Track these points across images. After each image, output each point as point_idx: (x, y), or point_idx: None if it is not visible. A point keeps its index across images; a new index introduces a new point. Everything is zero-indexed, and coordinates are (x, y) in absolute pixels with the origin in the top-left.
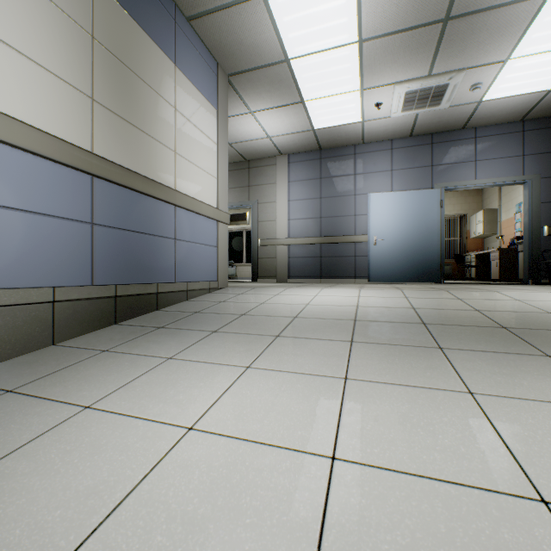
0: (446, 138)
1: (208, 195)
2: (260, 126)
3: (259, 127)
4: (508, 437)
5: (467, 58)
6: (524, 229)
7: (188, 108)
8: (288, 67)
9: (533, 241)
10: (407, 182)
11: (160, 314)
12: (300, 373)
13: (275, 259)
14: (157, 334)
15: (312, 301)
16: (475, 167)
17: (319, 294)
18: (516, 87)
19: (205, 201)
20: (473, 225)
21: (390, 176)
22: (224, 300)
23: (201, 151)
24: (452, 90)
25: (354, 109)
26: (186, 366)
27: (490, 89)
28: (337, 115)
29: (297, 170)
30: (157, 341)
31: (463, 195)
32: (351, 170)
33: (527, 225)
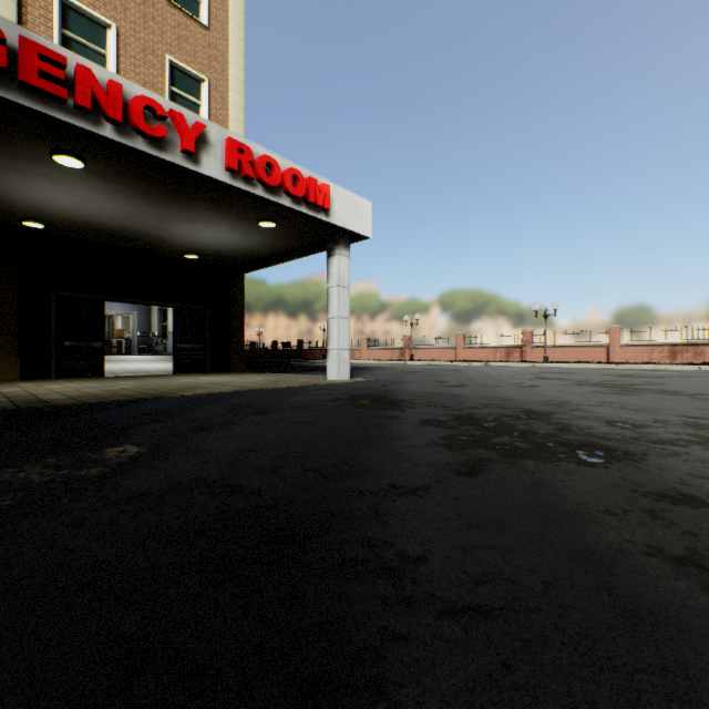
0: None
1: None
2: None
3: None
4: None
5: None
6: (133, 333)
7: None
8: None
9: (135, 338)
10: None
11: None
12: None
13: None
14: None
15: None
16: (113, 304)
17: None
18: None
19: None
20: (118, 323)
21: None
22: None
23: None
24: None
25: None
26: None
27: None
28: None
29: None
30: None
31: None
32: None
33: (133, 332)
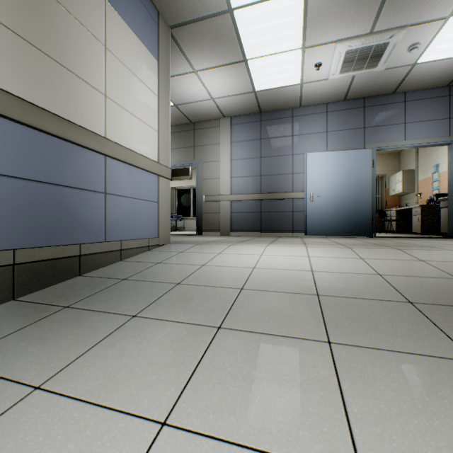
0: (377, 102)
1: (148, 148)
2: (204, 87)
3: (203, 88)
4: None
5: (411, 14)
6: (450, 187)
7: (123, 50)
8: (231, 19)
9: None
10: (341, 143)
11: (79, 282)
12: (261, 450)
13: (218, 214)
14: (54, 321)
15: (258, 263)
16: (405, 129)
17: (265, 252)
18: (451, 49)
19: (143, 154)
20: (393, 184)
21: (325, 138)
22: (161, 261)
23: (138, 99)
24: (391, 50)
25: (294, 70)
26: (51, 417)
27: (426, 50)
28: (277, 76)
29: (239, 131)
30: (45, 337)
31: (383, 158)
32: (289, 132)
33: (452, 183)
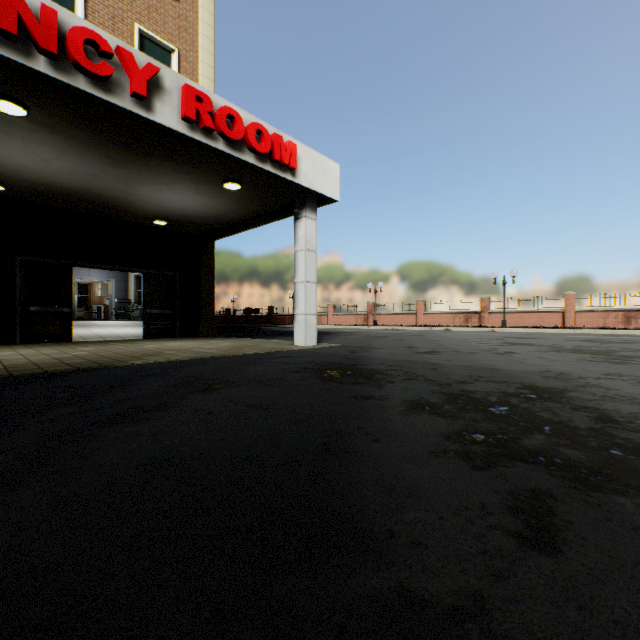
0: None
1: None
2: None
3: None
4: (73, 330)
5: None
6: (110, 299)
7: None
8: None
9: (113, 304)
10: None
11: None
12: None
13: None
14: None
15: None
16: (90, 272)
17: None
18: None
19: None
20: (98, 290)
21: None
22: None
23: None
24: None
25: None
26: None
27: None
28: None
29: None
30: None
31: None
32: None
33: (111, 298)
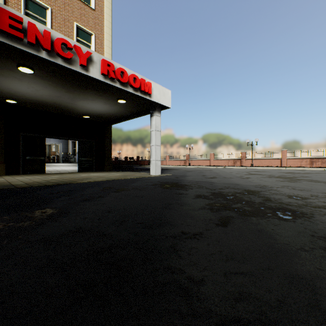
0: None
1: None
2: None
3: None
4: None
5: None
6: (60, 153)
7: None
8: None
9: (61, 155)
10: None
11: None
12: None
13: None
14: None
15: None
16: (50, 139)
17: None
18: None
19: None
20: (53, 148)
21: None
22: None
23: None
24: None
25: None
26: None
27: None
28: None
29: None
30: None
31: None
32: None
33: (60, 152)
